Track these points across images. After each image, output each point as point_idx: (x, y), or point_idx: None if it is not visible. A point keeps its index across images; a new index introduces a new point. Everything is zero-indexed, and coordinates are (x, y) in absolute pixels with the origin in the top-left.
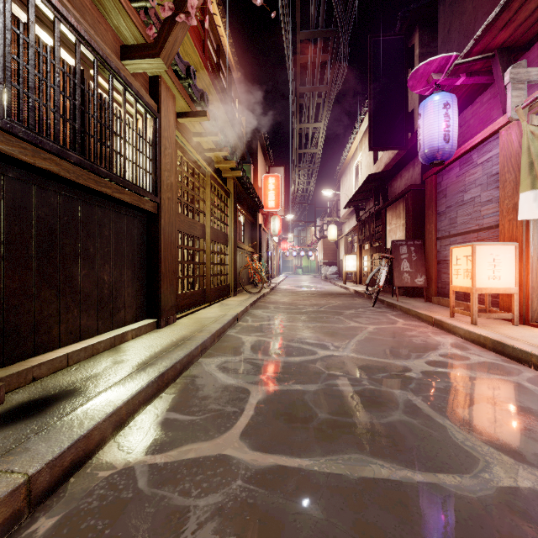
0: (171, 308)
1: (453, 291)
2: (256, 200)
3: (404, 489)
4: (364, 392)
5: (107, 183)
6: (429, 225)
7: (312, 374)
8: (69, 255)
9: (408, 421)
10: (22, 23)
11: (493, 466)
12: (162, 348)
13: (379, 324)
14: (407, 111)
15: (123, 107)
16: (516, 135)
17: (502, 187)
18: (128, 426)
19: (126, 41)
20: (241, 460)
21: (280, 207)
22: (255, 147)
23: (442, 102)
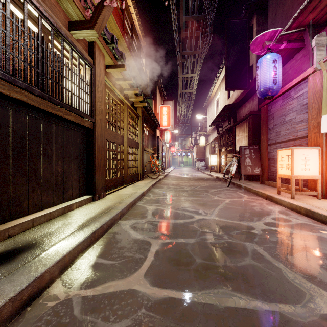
0: (101, 188)
1: (279, 177)
2: (156, 121)
3: (256, 316)
4: (225, 244)
5: (59, 109)
6: (263, 136)
7: (191, 231)
8: (34, 155)
9: (256, 264)
10: (1, 2)
11: (316, 298)
12: (95, 214)
13: (232, 198)
14: (249, 66)
15: (70, 60)
16: (319, 79)
17: (310, 112)
18: (70, 268)
19: (72, 19)
20: (145, 293)
21: (170, 125)
22: (155, 89)
23: (272, 59)
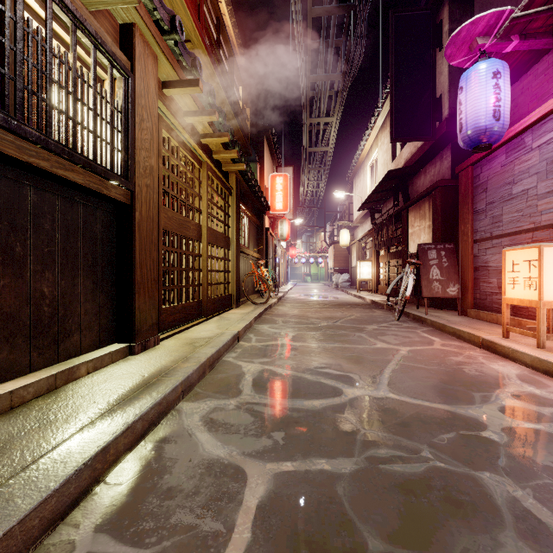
0: (150, 327)
1: (507, 304)
2: (263, 200)
3: None
4: (431, 477)
5: (40, 152)
6: (464, 226)
7: (341, 435)
8: None
9: None
10: None
11: None
12: (123, 392)
13: (412, 345)
14: (434, 96)
15: (72, 49)
16: None
17: None
18: None
19: None
20: None
21: (288, 209)
22: (261, 144)
23: (491, 70)
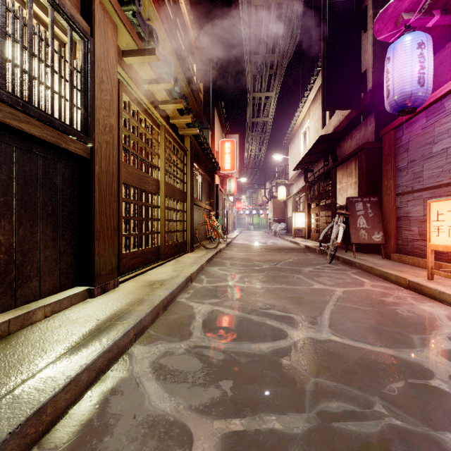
0: (110, 271)
1: (431, 250)
2: (213, 161)
3: None
4: (390, 439)
5: None
6: (388, 181)
7: (290, 384)
8: None
9: None
10: None
11: None
12: (74, 338)
13: (346, 286)
14: (360, 71)
15: (28, 5)
16: None
17: None
18: None
19: None
20: None
21: (235, 169)
22: (212, 115)
23: (416, 41)
